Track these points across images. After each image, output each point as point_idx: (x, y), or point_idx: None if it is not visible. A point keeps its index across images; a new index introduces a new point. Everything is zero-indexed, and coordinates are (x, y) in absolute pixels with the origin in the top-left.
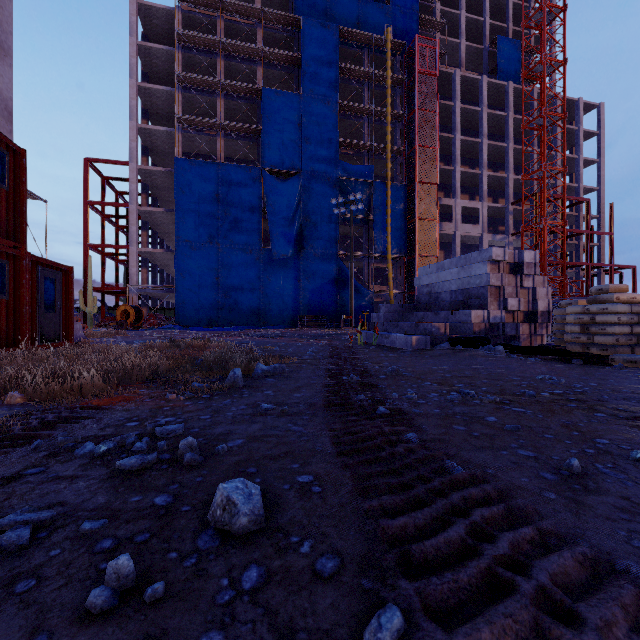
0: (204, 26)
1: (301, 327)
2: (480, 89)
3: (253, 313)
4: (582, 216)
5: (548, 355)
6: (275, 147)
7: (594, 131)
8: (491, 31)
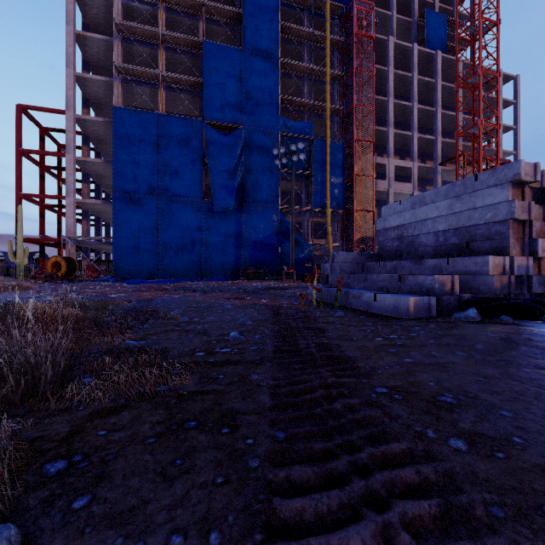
0: None
1: (242, 279)
2: (411, 56)
3: (194, 265)
4: None
5: None
6: (216, 100)
7: (511, 100)
8: (419, 7)
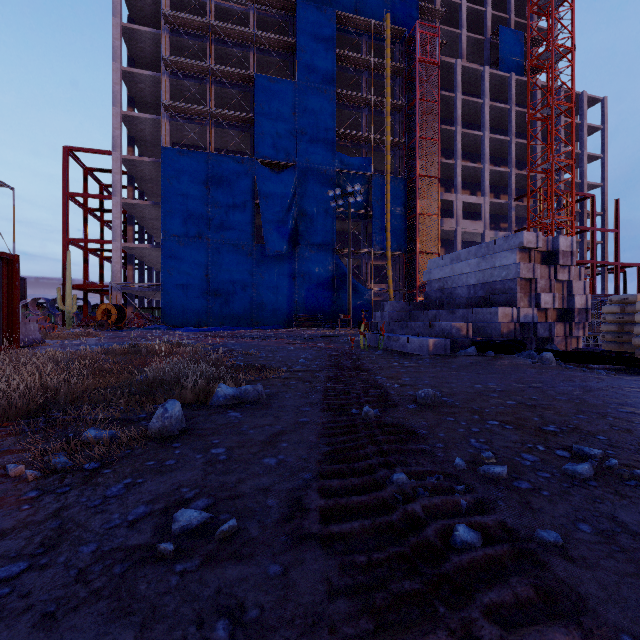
0: (193, 9)
1: (296, 327)
2: (482, 80)
3: (245, 312)
4: (586, 213)
5: (612, 365)
6: (268, 137)
7: (598, 126)
8: (492, 22)
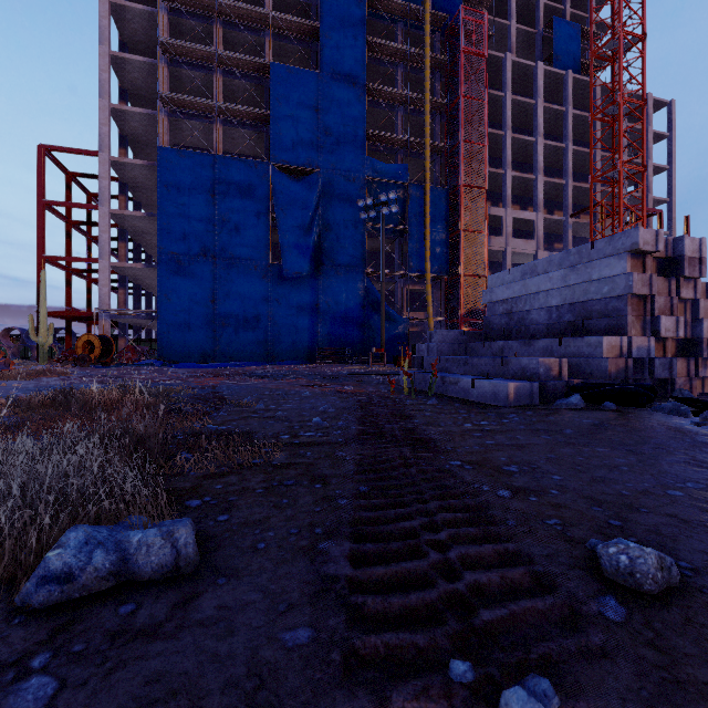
0: None
1: (319, 363)
2: (535, 78)
3: (259, 345)
4: None
5: None
6: (287, 137)
7: (664, 133)
8: (545, 14)
